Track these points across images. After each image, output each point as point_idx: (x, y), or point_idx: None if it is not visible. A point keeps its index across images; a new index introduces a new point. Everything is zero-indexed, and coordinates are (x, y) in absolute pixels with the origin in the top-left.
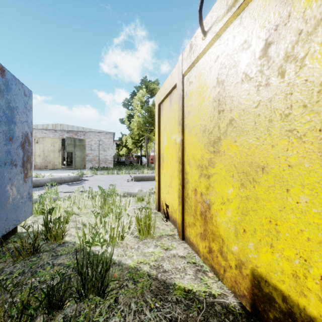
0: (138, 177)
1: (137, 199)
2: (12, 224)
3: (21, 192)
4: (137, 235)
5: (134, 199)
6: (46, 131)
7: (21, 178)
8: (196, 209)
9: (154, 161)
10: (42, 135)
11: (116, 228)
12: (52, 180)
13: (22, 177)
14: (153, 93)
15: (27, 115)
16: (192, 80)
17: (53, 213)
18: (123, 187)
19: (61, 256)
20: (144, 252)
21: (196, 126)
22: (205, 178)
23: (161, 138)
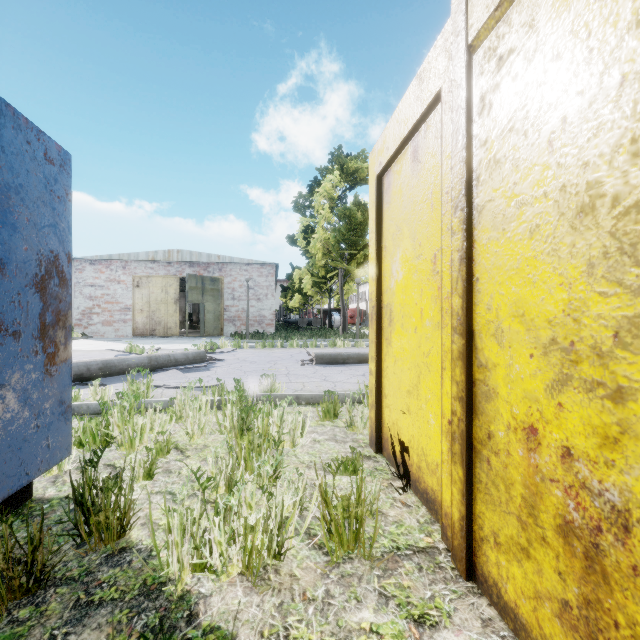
0: (325, 356)
1: (322, 415)
2: (3, 486)
3: (37, 403)
4: (322, 541)
5: (316, 413)
6: (153, 264)
7: (35, 367)
8: (535, 501)
9: (357, 321)
10: (145, 271)
11: (264, 520)
12: (152, 361)
13: (40, 365)
14: (355, 180)
15: (57, 212)
16: (515, 44)
17: (124, 447)
18: (291, 380)
19: (98, 610)
20: (347, 628)
21: (538, 199)
22: (593, 398)
23: (384, 262)
